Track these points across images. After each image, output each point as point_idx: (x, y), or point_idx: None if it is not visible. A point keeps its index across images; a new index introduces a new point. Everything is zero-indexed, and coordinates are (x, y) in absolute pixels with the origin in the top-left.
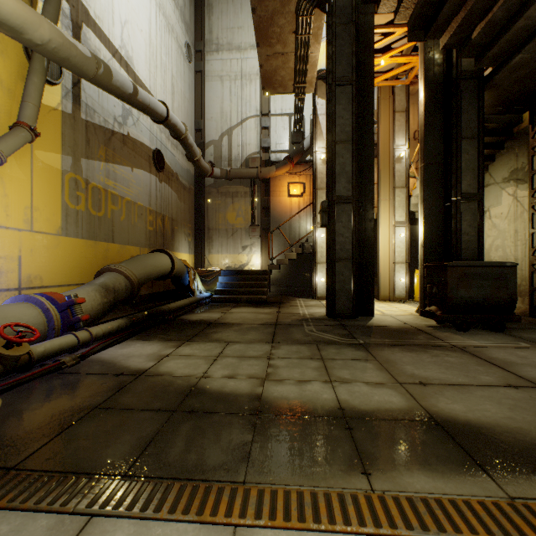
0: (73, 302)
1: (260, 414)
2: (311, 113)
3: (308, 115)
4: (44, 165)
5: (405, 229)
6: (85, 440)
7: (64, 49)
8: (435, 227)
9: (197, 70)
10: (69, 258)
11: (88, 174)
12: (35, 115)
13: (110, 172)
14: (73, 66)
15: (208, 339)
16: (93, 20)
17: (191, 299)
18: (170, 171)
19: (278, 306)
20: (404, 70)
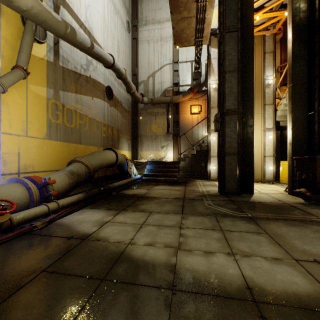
0: (47, 183)
1: (175, 290)
2: (205, 59)
3: (204, 60)
4: (35, 94)
5: (273, 133)
6: (21, 310)
7: (42, 14)
8: (300, 130)
9: (133, 38)
10: (51, 153)
11: (64, 101)
12: (27, 60)
13: (78, 99)
14: (49, 27)
15: (137, 209)
16: (67, 4)
17: (128, 180)
18: (116, 100)
19: (184, 185)
20: (272, 23)
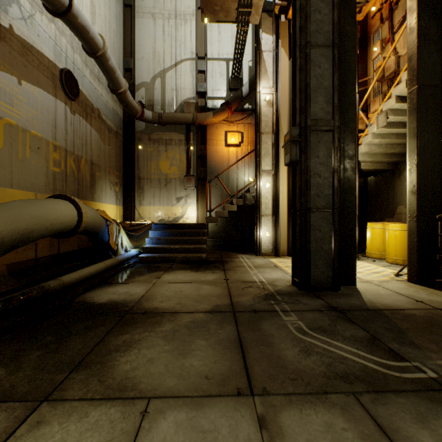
0: None
1: None
2: (249, 60)
3: (246, 61)
4: None
5: None
6: None
7: None
8: (430, 168)
9: (126, 4)
10: None
11: None
12: None
13: None
14: None
15: (102, 384)
16: None
17: (108, 262)
18: (88, 104)
19: (222, 267)
20: (358, 3)
